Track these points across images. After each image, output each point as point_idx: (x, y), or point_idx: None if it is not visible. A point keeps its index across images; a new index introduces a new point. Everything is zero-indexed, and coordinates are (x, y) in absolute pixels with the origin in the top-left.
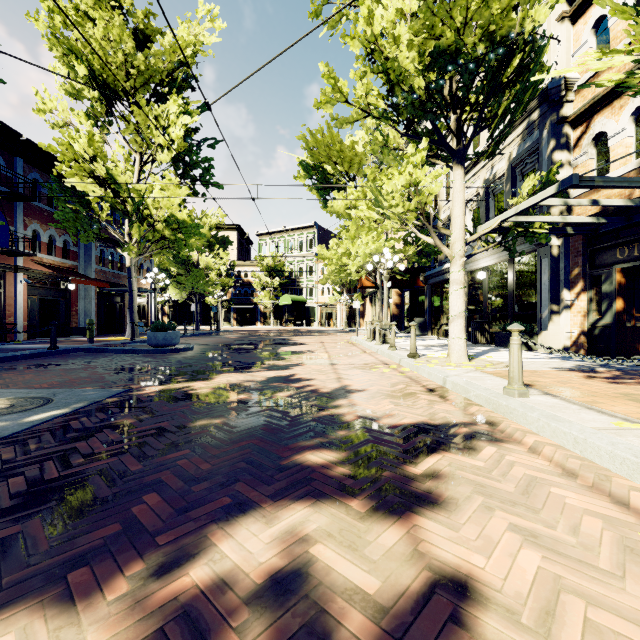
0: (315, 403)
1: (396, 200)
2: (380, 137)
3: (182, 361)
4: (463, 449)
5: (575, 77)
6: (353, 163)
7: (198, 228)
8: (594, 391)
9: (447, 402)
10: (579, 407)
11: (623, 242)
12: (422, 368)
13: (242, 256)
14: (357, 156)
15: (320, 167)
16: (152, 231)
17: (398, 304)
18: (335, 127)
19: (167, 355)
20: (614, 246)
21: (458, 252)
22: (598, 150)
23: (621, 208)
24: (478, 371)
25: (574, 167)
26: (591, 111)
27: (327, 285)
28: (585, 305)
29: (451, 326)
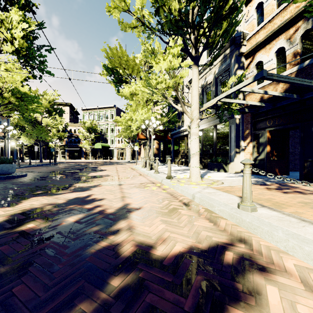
0: (98, 228)
1: (161, 78)
2: (150, 47)
3: (7, 186)
4: (248, 297)
5: (247, 33)
6: (134, 69)
7: (36, 98)
8: (283, 200)
9: (201, 217)
10: (296, 219)
11: (270, 117)
12: (177, 186)
13: (73, 121)
14: (136, 65)
15: (115, 69)
16: (1, 97)
17: (157, 148)
18: (121, 30)
19: (0, 181)
20: (265, 119)
21: (195, 116)
22: (258, 71)
23: (271, 99)
24: (210, 187)
25: (246, 79)
26: (255, 50)
27: (121, 138)
28: (251, 149)
29: (192, 160)
